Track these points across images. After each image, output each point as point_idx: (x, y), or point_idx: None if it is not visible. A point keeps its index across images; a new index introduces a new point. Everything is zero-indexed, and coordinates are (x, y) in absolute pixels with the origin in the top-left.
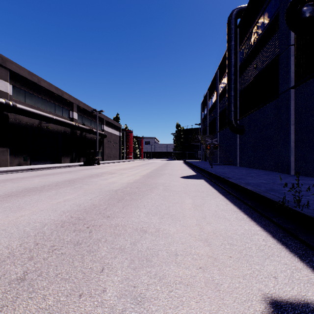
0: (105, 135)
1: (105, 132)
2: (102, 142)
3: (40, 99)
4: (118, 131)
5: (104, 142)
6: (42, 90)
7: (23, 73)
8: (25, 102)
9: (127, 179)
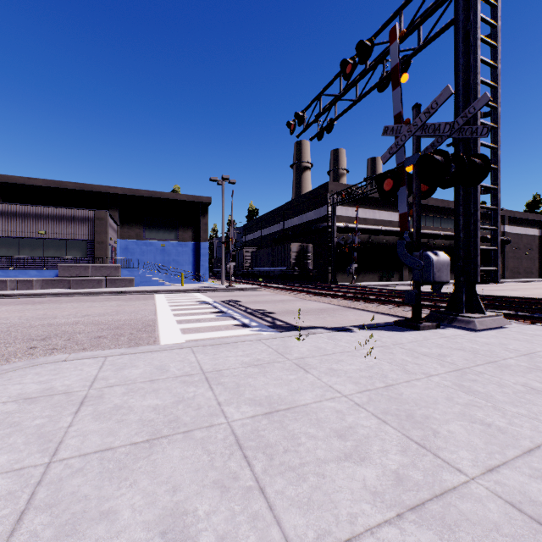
0: (507, 240)
1: (507, 235)
2: (502, 251)
3: (428, 217)
4: (537, 228)
5: (505, 250)
6: (429, 208)
7: None
8: None
9: (527, 293)
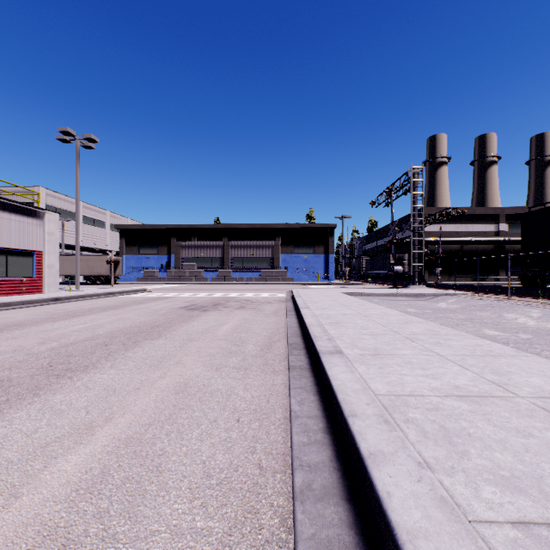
0: None
1: None
2: None
3: None
4: None
5: None
6: None
7: (516, 211)
8: (517, 232)
9: None
